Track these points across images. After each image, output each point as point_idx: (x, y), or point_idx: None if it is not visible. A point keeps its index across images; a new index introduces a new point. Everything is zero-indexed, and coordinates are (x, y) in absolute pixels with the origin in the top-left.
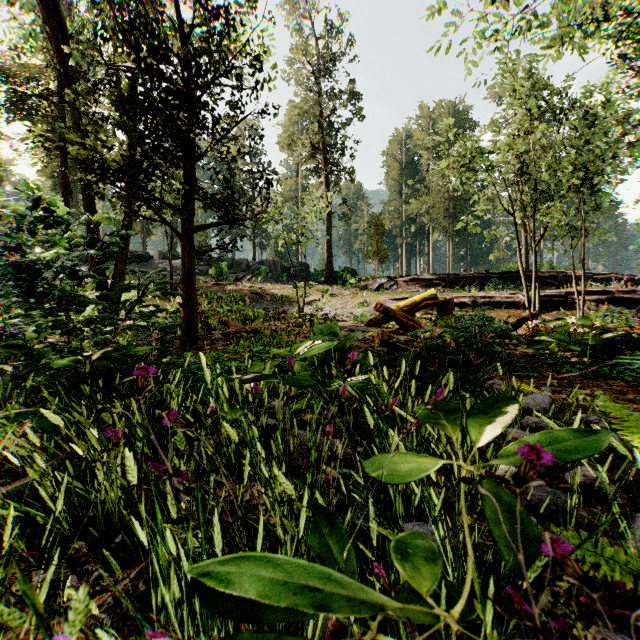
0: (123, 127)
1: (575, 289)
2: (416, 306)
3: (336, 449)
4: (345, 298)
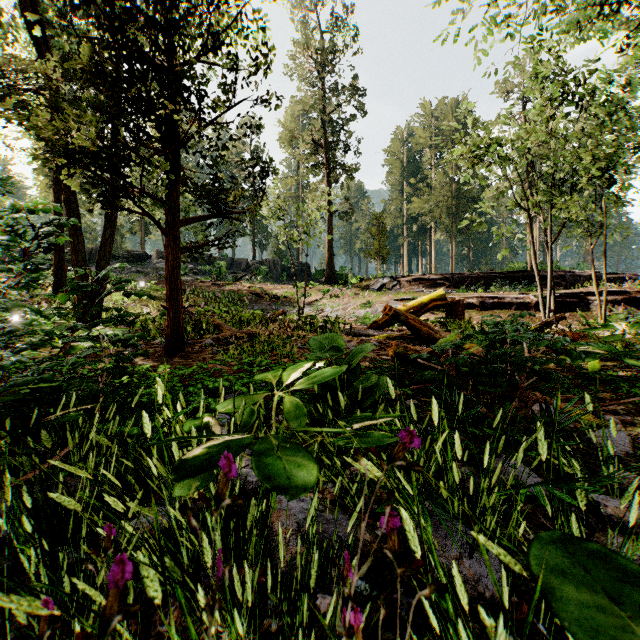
0: (93, 103)
1: (596, 289)
2: (423, 307)
3: (346, 536)
4: (347, 298)
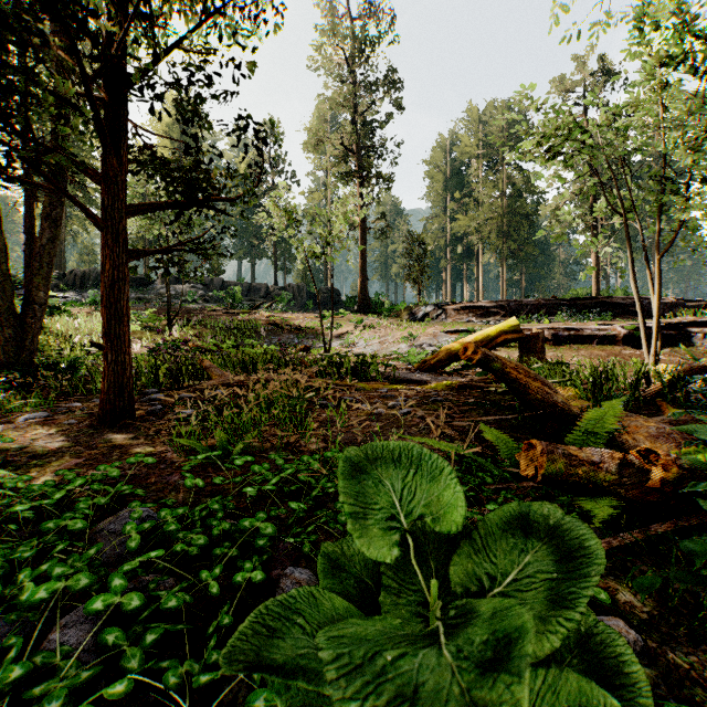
0: None
1: None
2: (490, 342)
3: None
4: (384, 330)
